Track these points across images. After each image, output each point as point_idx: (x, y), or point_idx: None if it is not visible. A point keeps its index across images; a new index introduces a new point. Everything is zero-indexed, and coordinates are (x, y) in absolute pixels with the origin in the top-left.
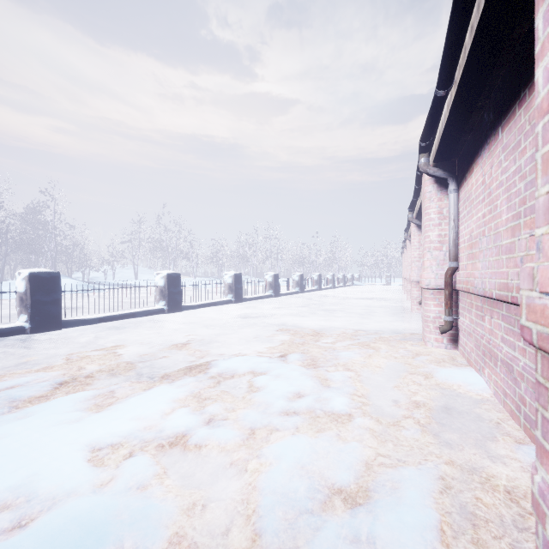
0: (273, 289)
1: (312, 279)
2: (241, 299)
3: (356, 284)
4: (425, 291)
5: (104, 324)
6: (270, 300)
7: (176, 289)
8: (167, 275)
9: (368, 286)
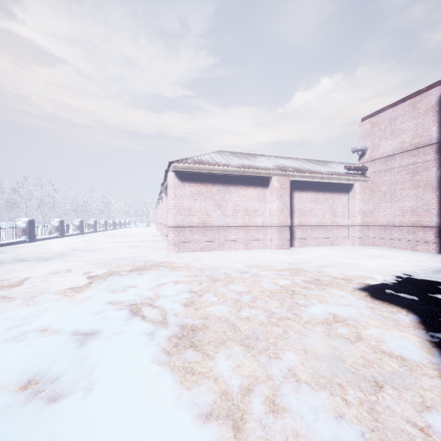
0: (80, 230)
1: (101, 223)
2: (64, 235)
3: (127, 227)
4: (163, 225)
5: (2, 248)
6: (81, 236)
7: (33, 229)
8: (29, 221)
9: (136, 228)
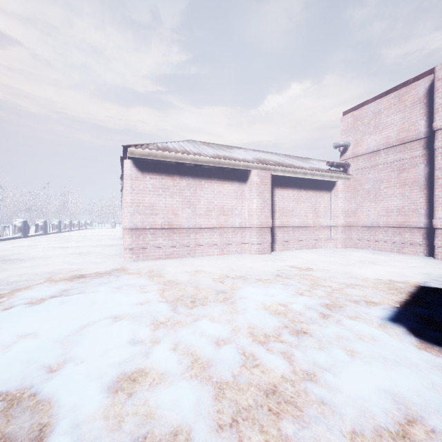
0: (22, 232)
1: (53, 224)
2: None
3: (89, 228)
4: None
5: None
6: (23, 240)
7: None
8: None
9: (98, 229)
